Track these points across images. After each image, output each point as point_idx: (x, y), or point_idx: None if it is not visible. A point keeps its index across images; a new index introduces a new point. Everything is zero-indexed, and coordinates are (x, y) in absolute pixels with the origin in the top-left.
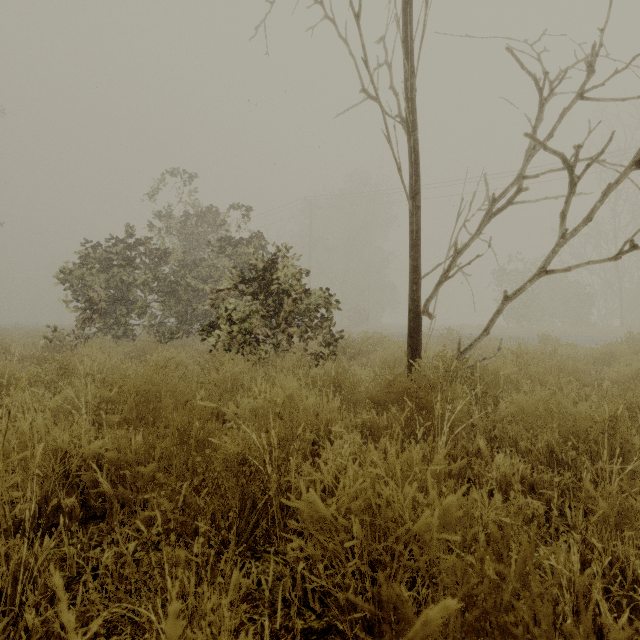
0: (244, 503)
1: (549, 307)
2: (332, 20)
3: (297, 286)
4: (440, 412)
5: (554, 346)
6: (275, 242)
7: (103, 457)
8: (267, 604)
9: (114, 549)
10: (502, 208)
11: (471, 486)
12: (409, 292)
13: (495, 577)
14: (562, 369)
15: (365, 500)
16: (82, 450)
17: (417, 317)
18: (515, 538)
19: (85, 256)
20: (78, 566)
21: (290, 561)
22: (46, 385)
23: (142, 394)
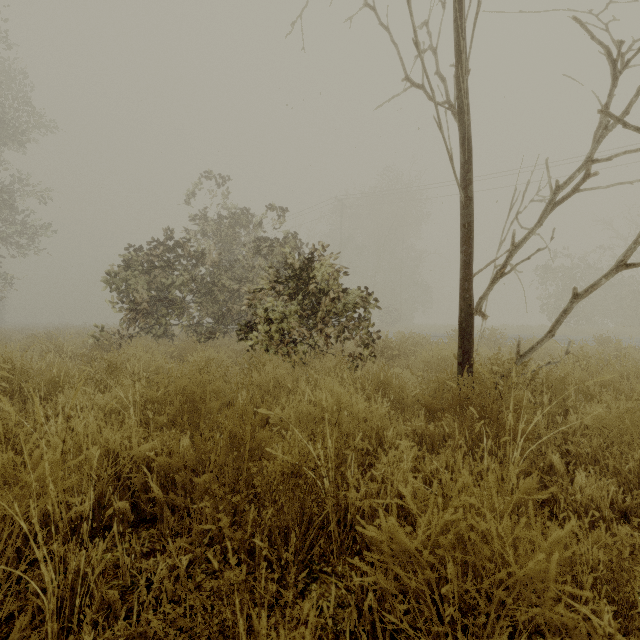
0: (300, 518)
1: (600, 306)
2: (372, 8)
3: (334, 285)
4: (512, 424)
5: (616, 349)
6: (305, 242)
7: (152, 460)
8: (330, 636)
9: (167, 561)
10: (567, 196)
11: (544, 507)
12: (460, 290)
13: (619, 636)
14: (637, 375)
15: (454, 532)
16: (133, 452)
17: (469, 317)
18: (636, 586)
19: (129, 259)
20: (131, 574)
21: (355, 589)
22: (96, 383)
23: (187, 395)
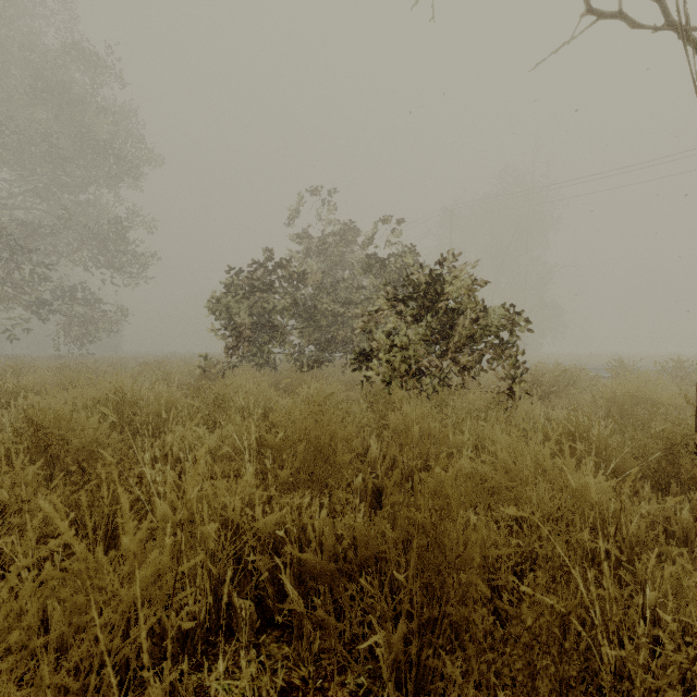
0: None
1: None
2: None
3: (471, 303)
4: None
5: None
6: None
7: (280, 536)
8: None
9: None
10: None
11: None
12: None
13: None
14: None
15: None
16: (256, 525)
17: None
18: None
19: (231, 283)
20: None
21: None
22: (204, 418)
23: (312, 441)
